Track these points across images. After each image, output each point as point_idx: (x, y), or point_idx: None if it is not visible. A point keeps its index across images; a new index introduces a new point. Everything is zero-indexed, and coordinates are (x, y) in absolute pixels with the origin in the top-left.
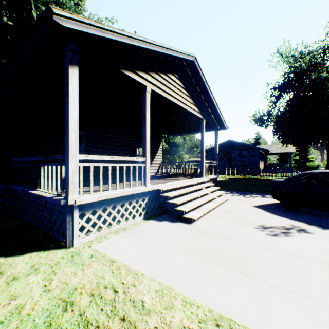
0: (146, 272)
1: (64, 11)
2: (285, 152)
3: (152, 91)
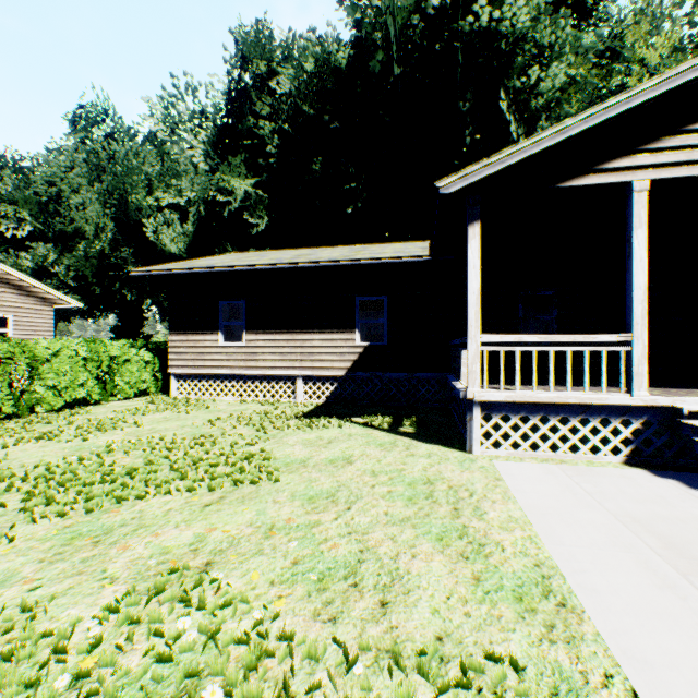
0: (522, 502)
1: (447, 178)
2: None
3: (659, 181)
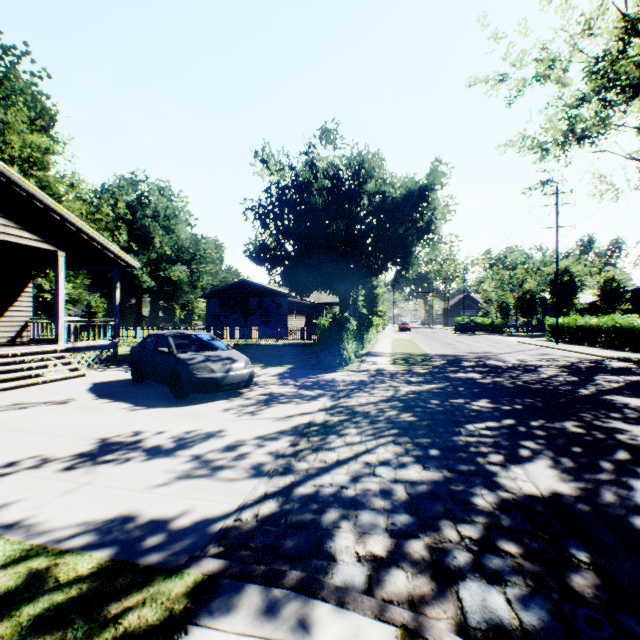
0: None
1: None
2: (337, 302)
3: None
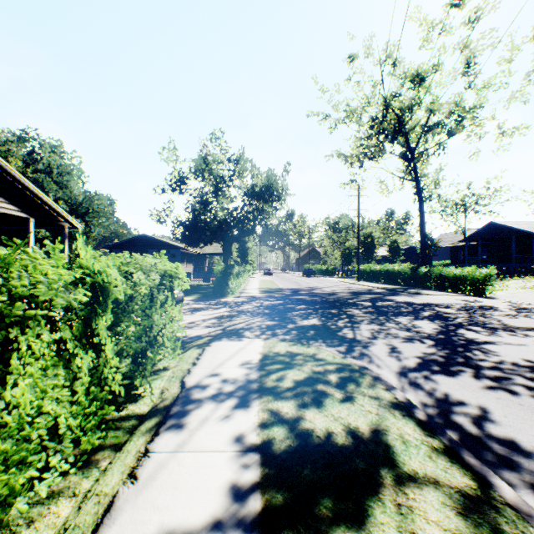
0: None
1: None
2: (218, 253)
3: None
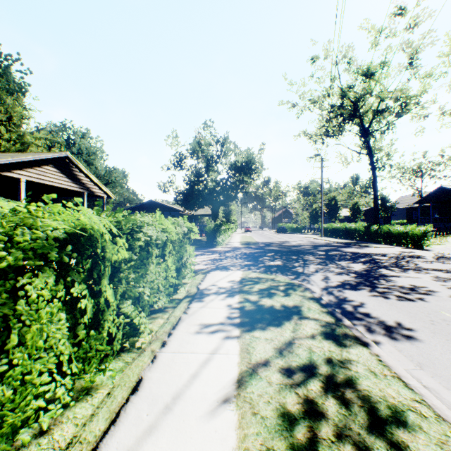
0: None
1: None
2: (207, 214)
3: (28, 180)
